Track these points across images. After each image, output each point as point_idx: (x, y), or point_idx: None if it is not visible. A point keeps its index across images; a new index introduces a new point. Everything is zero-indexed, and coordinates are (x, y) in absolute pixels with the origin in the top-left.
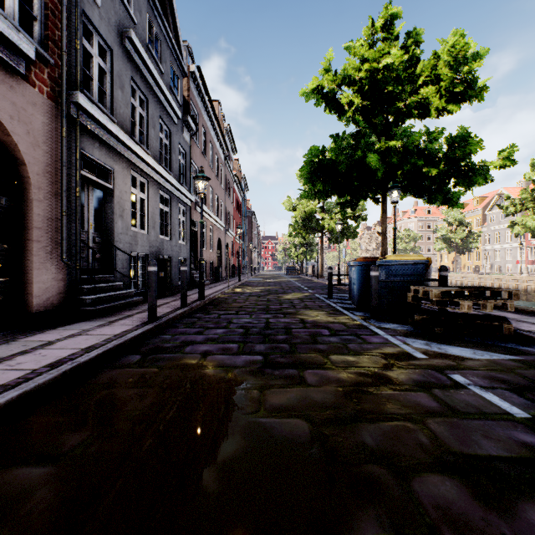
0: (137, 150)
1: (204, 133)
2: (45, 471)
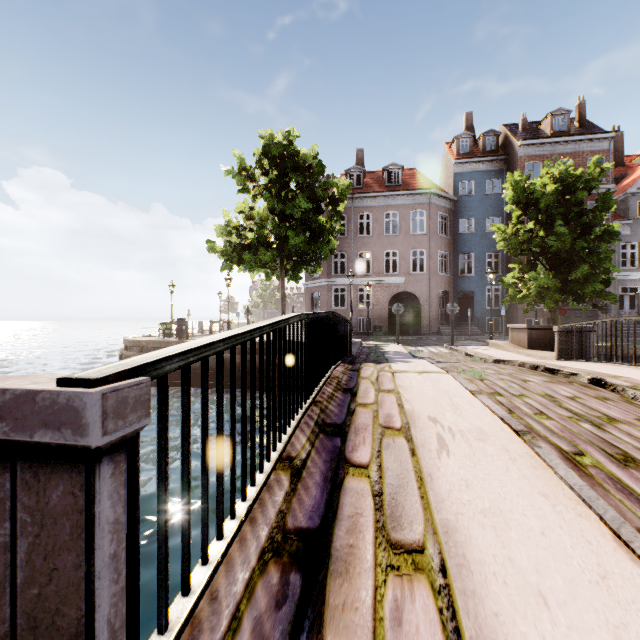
0: None
1: None
2: None
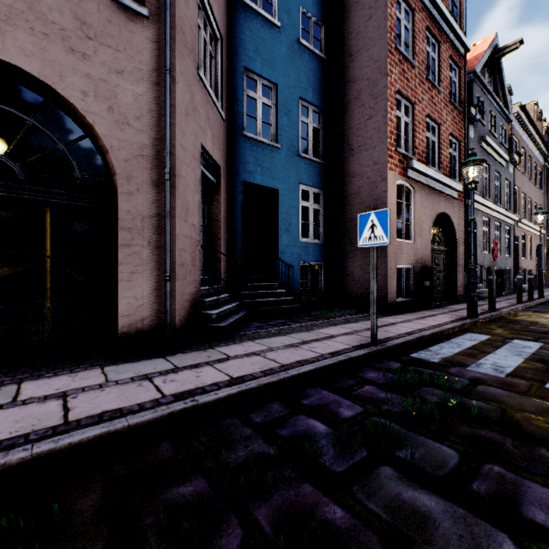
0: (487, 204)
1: (522, 152)
2: (537, 319)
